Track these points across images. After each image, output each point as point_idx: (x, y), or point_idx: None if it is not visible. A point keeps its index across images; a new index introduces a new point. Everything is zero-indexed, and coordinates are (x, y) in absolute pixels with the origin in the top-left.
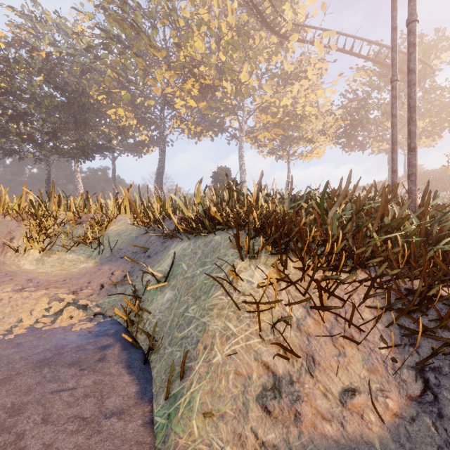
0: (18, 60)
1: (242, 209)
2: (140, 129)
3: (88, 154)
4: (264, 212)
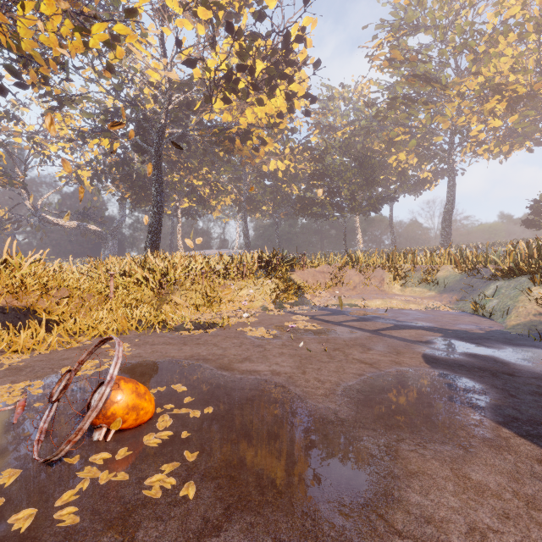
0: (328, 147)
1: (541, 265)
2: (422, 166)
3: (376, 208)
4: None
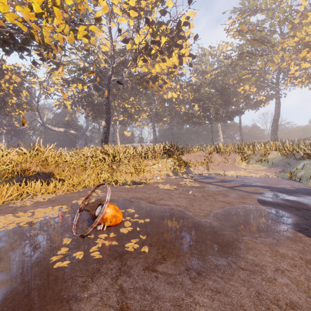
0: (202, 83)
1: None
2: (259, 93)
3: (231, 118)
4: None
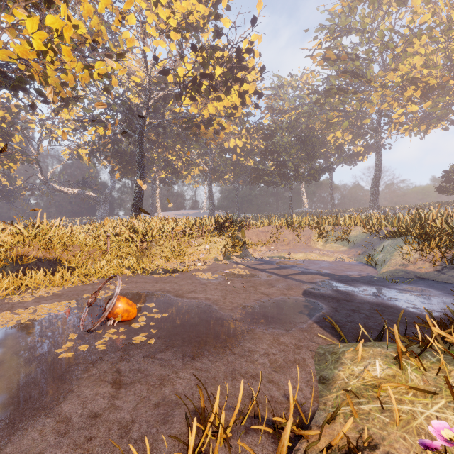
0: (276, 128)
1: (415, 229)
2: (355, 142)
3: (316, 178)
4: (428, 230)
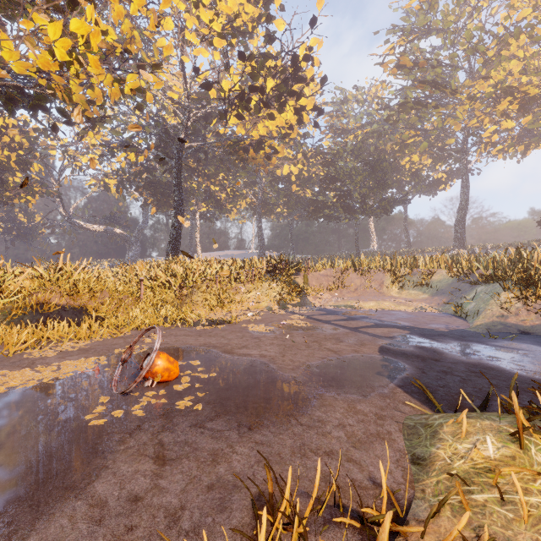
0: (339, 151)
1: (515, 272)
2: (436, 167)
3: (387, 210)
4: (532, 273)
